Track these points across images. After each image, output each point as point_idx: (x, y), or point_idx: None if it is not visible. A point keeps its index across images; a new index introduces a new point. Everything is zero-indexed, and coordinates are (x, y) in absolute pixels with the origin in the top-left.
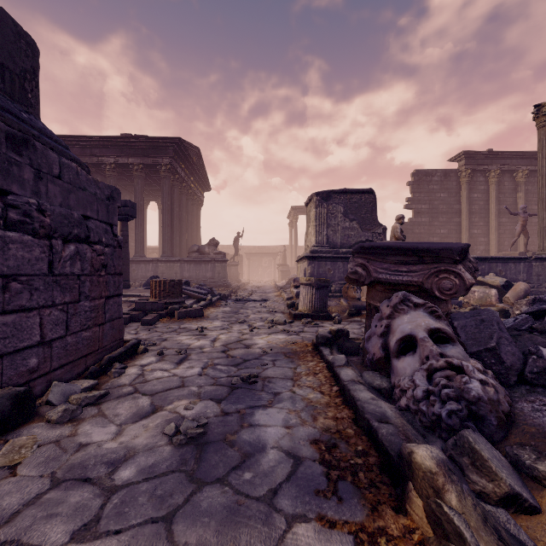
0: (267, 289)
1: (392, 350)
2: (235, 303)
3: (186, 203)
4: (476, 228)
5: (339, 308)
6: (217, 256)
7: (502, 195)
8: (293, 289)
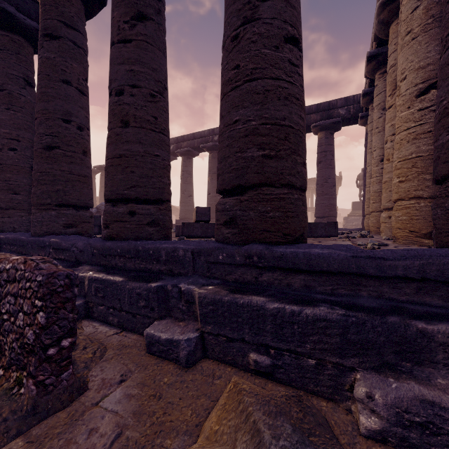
0: None
1: None
2: None
3: None
4: None
5: None
6: None
7: None
8: None
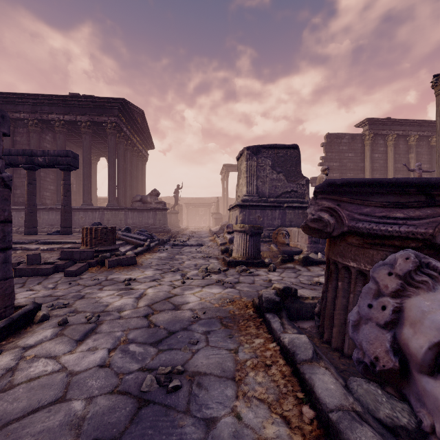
0: (203, 234)
1: (421, 360)
2: (172, 248)
3: (131, 159)
4: None
5: (270, 253)
6: (158, 205)
7: (397, 156)
8: (227, 235)
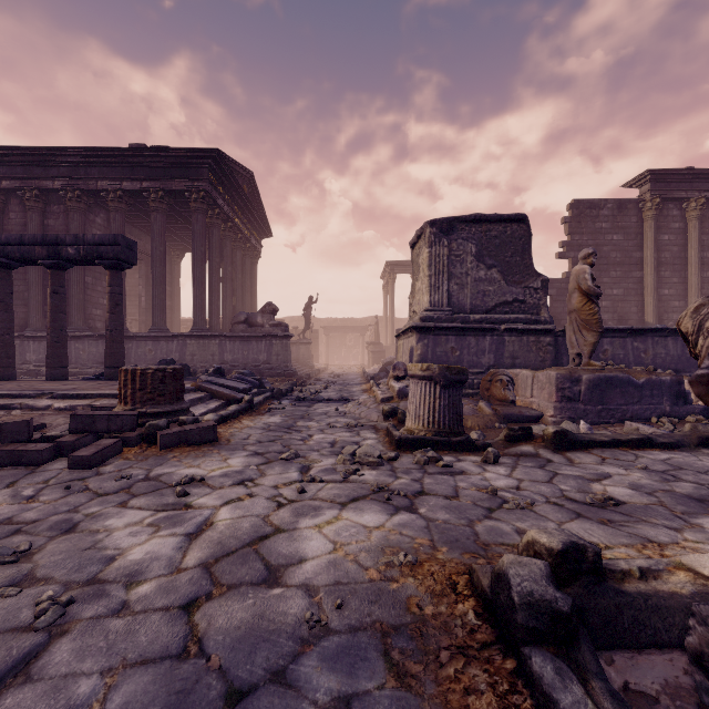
0: (351, 379)
1: None
2: (295, 405)
3: (234, 253)
4: (667, 286)
5: (479, 420)
6: (274, 329)
7: (706, 237)
8: (393, 383)
